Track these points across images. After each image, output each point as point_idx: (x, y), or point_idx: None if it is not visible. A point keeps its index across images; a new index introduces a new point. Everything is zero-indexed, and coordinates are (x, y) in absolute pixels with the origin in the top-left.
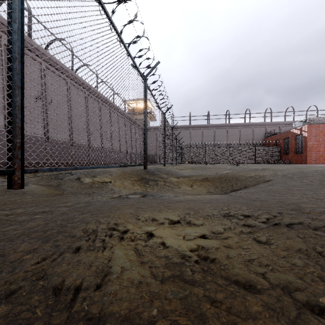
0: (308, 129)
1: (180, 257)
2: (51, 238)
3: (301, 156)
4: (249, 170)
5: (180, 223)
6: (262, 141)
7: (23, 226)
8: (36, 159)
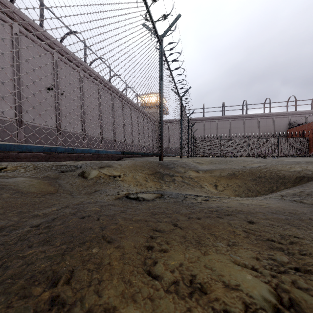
0: None
1: None
2: None
3: None
4: (287, 163)
5: None
6: (285, 133)
7: None
8: None
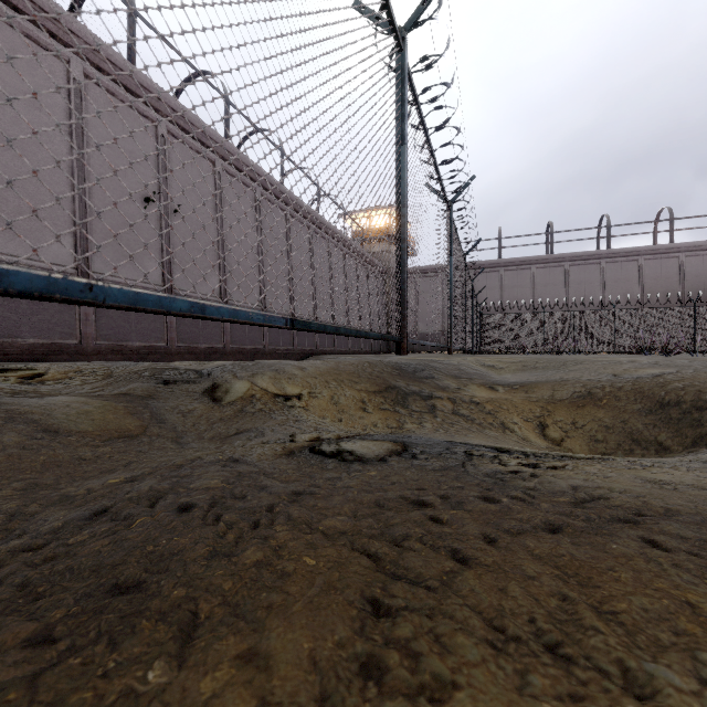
0: None
1: None
2: None
3: None
4: None
5: None
6: None
7: None
8: (145, 340)
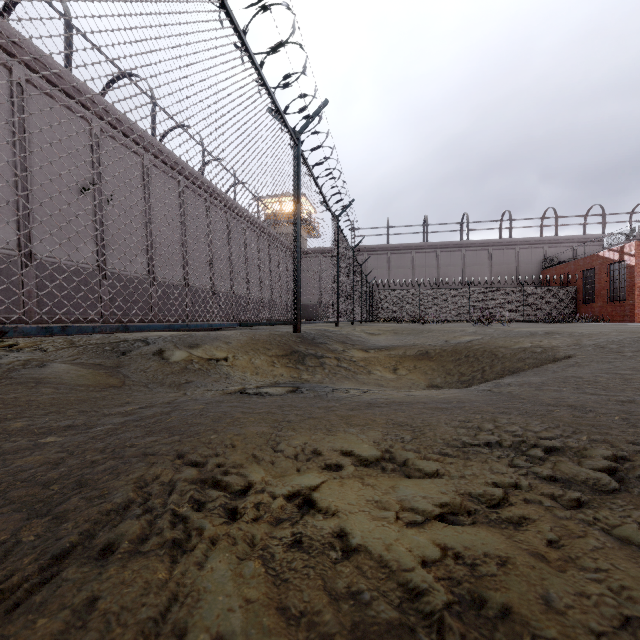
0: (637, 249)
1: (394, 590)
2: (52, 508)
3: (621, 307)
4: (516, 335)
5: (382, 465)
6: (537, 277)
7: (6, 465)
8: (81, 313)
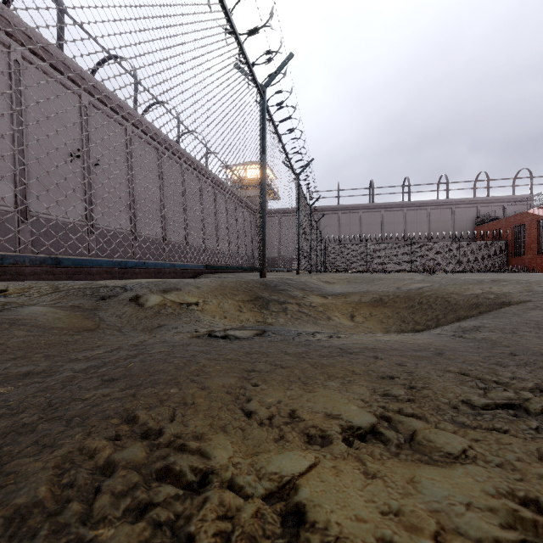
0: None
1: None
2: None
3: None
4: (464, 282)
5: (382, 438)
6: (471, 233)
7: None
8: None
